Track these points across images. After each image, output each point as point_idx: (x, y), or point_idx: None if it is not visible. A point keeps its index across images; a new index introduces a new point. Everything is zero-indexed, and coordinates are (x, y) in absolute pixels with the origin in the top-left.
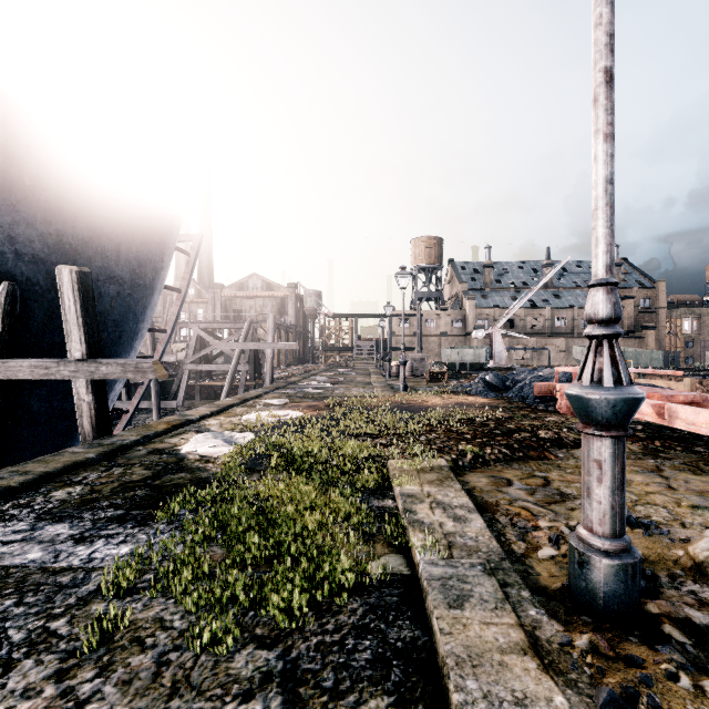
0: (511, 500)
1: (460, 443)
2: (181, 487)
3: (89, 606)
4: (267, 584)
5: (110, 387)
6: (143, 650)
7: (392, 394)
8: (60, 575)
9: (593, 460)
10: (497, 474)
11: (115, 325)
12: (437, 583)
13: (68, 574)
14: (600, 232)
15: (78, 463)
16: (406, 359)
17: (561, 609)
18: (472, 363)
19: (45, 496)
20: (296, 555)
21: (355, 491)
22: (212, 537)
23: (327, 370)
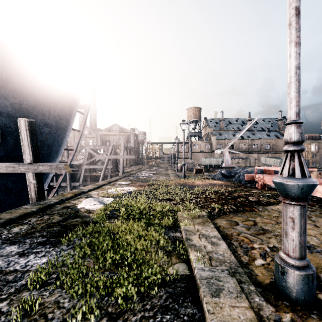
0: (238, 232)
1: (212, 203)
2: (76, 226)
3: (20, 294)
4: (115, 281)
5: (46, 176)
6: (46, 321)
7: (178, 179)
8: (8, 275)
9: (289, 217)
10: (231, 219)
11: (48, 147)
12: (204, 281)
13: (12, 274)
14: (293, 95)
15: (27, 213)
16: (185, 163)
17: (271, 297)
18: (215, 165)
19: (8, 231)
20: (131, 264)
21: (161, 228)
22: (88, 254)
23: (148, 168)
